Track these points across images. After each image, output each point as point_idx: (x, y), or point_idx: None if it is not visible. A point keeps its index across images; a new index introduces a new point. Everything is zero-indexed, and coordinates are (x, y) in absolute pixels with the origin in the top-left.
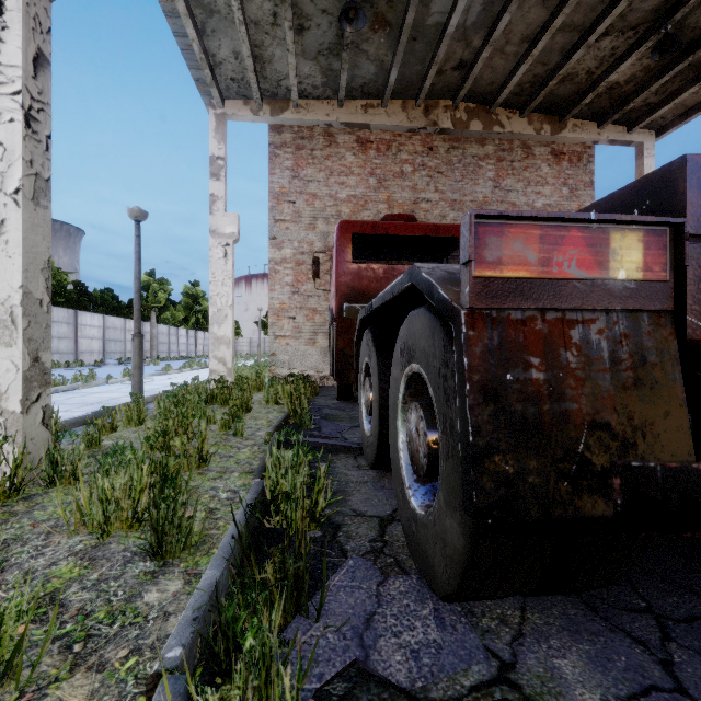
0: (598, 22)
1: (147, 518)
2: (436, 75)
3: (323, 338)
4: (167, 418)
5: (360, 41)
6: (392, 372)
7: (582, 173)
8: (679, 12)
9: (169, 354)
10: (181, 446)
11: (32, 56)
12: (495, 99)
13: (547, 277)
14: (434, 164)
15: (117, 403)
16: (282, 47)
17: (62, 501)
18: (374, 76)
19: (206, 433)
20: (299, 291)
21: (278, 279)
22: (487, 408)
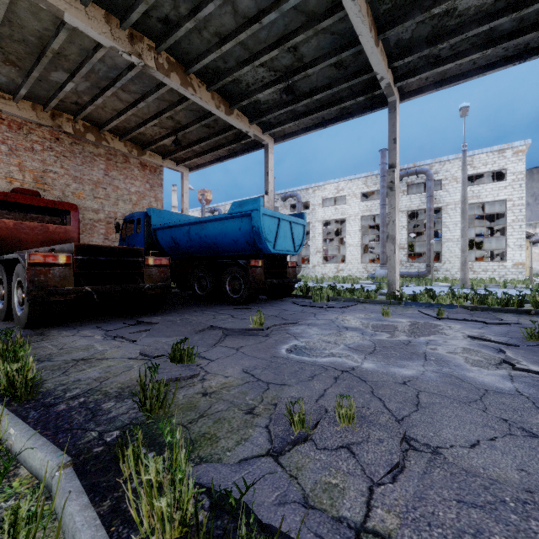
0: (149, 121)
1: None
2: (59, 101)
3: None
4: None
5: None
6: (13, 281)
7: (157, 178)
8: (180, 133)
9: None
10: None
11: None
12: (103, 127)
13: (45, 262)
14: (60, 150)
15: None
16: None
17: None
18: (5, 82)
19: None
20: None
21: None
22: (31, 284)
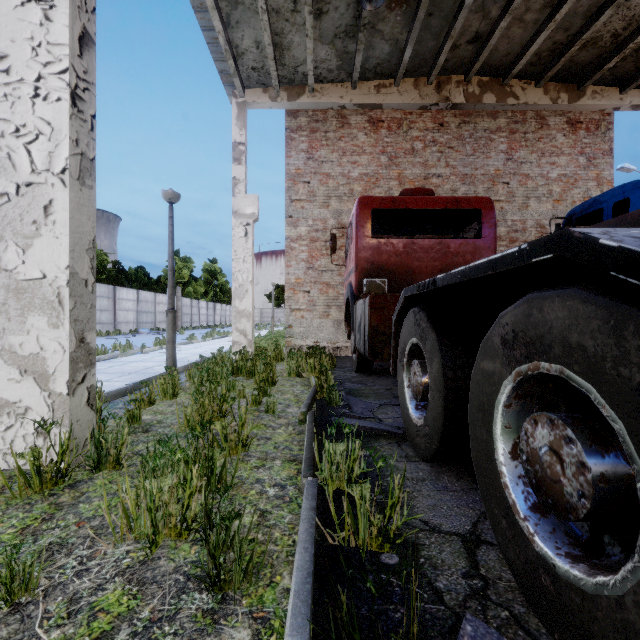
0: None
1: (197, 526)
2: (450, 50)
3: (336, 311)
4: (202, 396)
5: (376, 20)
6: (480, 364)
7: (600, 141)
8: None
9: (191, 324)
10: (221, 430)
11: (78, 34)
12: (510, 70)
13: None
14: (445, 140)
15: (152, 373)
16: (300, 33)
17: (107, 491)
18: (387, 55)
19: (246, 416)
20: (313, 267)
21: (294, 256)
22: None
